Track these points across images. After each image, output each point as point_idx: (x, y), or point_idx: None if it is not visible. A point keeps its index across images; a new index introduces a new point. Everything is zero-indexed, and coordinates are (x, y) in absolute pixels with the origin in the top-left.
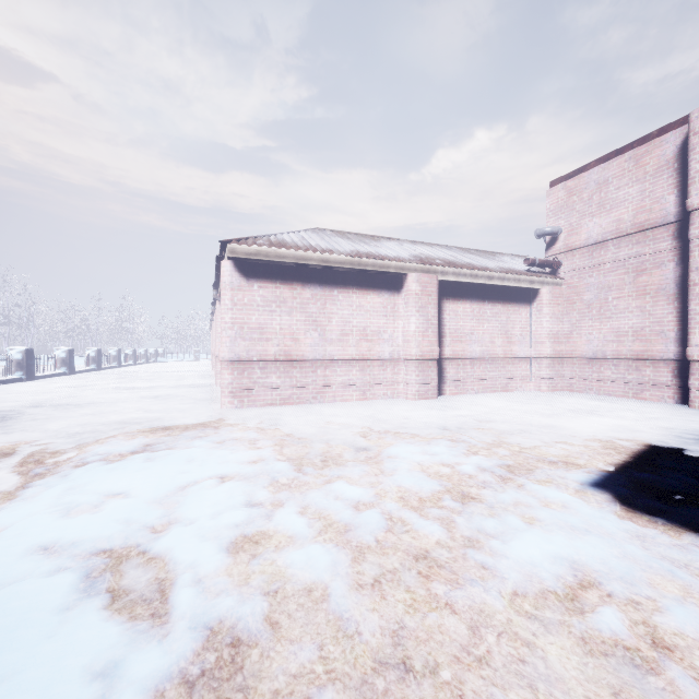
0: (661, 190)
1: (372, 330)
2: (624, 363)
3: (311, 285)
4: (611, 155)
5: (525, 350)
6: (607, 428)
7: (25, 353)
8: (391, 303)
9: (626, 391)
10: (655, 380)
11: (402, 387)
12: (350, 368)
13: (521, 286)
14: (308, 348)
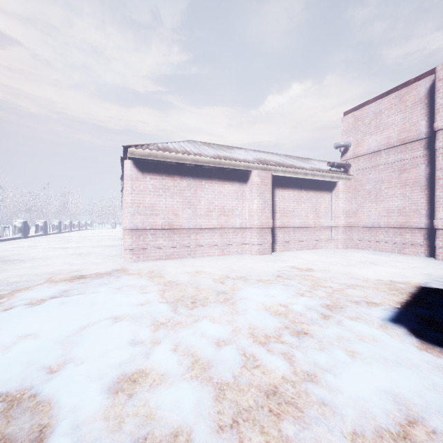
0: (416, 117)
1: (228, 208)
2: (392, 230)
3: (187, 178)
4: (383, 95)
5: (328, 221)
6: (387, 275)
7: None
8: (241, 190)
9: (393, 248)
10: (413, 241)
11: (248, 246)
12: (213, 234)
13: (325, 180)
14: (184, 221)
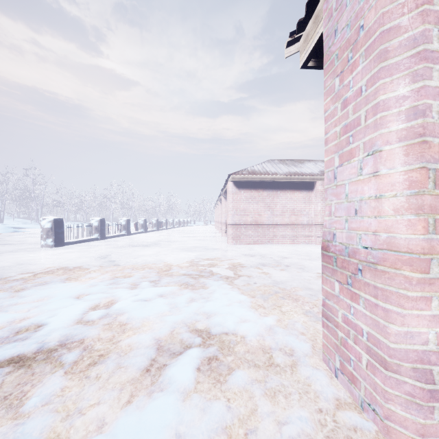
0: None
1: (297, 210)
2: None
3: (267, 190)
4: None
5: None
6: None
7: (144, 221)
8: (308, 196)
9: None
10: None
11: (314, 238)
12: (286, 228)
13: None
14: (265, 219)
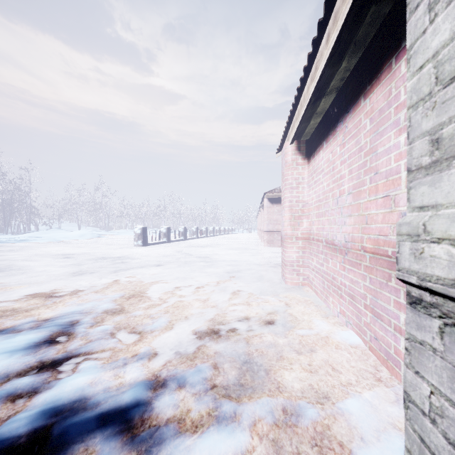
0: None
1: None
2: None
3: None
4: None
5: None
6: None
7: (196, 229)
8: None
9: None
10: None
11: None
12: None
13: None
14: None
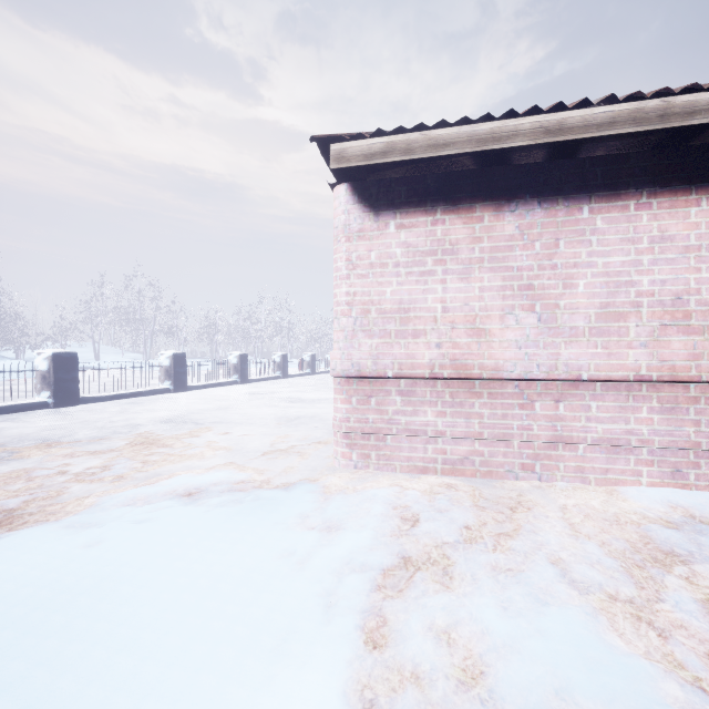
0: None
1: (706, 300)
2: None
3: (518, 205)
4: None
5: None
6: None
7: (239, 358)
8: None
9: None
10: None
11: None
12: (628, 402)
13: None
14: (509, 352)
